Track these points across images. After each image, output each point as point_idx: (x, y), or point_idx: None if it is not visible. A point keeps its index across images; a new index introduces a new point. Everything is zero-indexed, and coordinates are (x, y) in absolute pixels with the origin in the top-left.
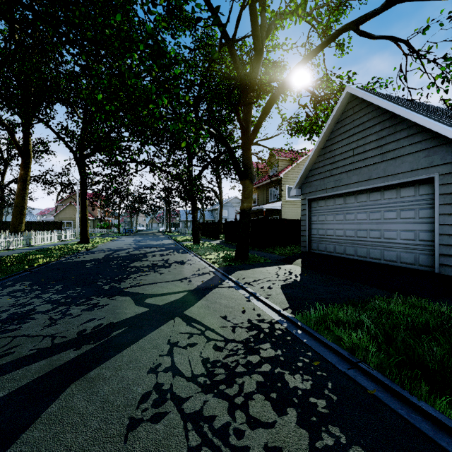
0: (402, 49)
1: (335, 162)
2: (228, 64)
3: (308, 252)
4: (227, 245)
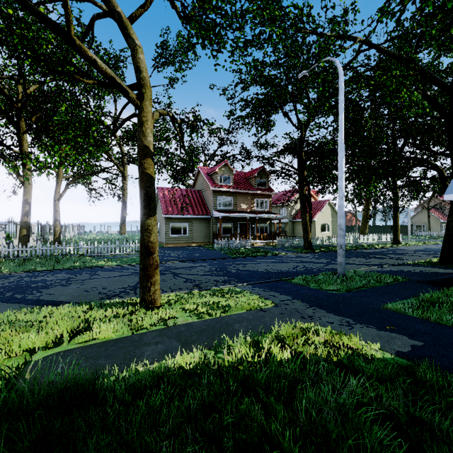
0: None
1: None
2: None
3: None
4: None
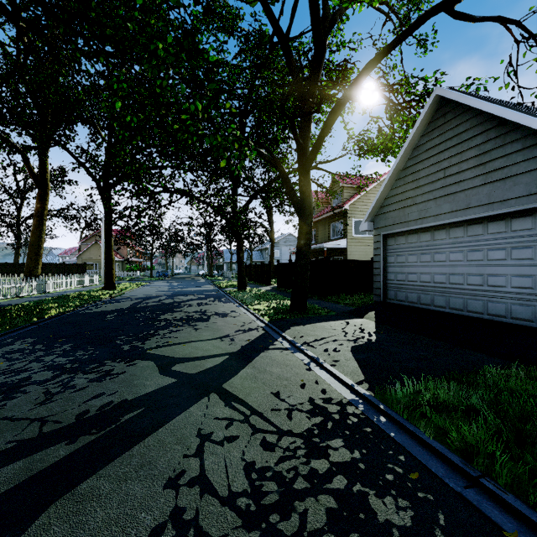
0: (513, 34)
1: (419, 187)
2: (281, 69)
3: (383, 302)
4: (279, 292)
